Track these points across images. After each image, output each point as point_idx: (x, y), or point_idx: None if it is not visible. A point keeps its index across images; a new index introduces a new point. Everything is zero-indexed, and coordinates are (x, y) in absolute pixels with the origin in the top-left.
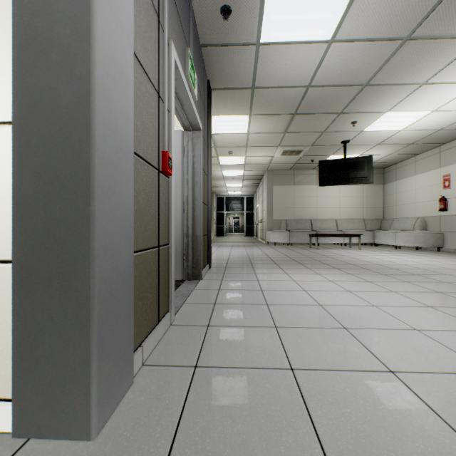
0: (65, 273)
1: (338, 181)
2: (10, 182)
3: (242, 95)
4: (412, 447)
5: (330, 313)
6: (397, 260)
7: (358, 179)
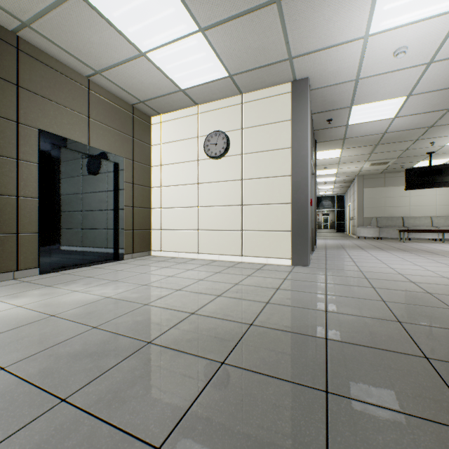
0: (302, 233)
1: (424, 185)
2: (289, 215)
3: (336, 142)
4: (382, 272)
5: (381, 261)
6: None
7: (444, 183)
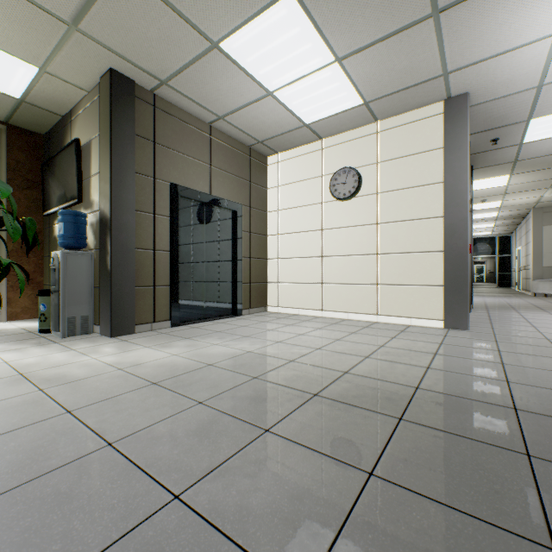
0: (459, 289)
1: None
2: (440, 266)
3: (503, 166)
4: None
5: None
6: None
7: None
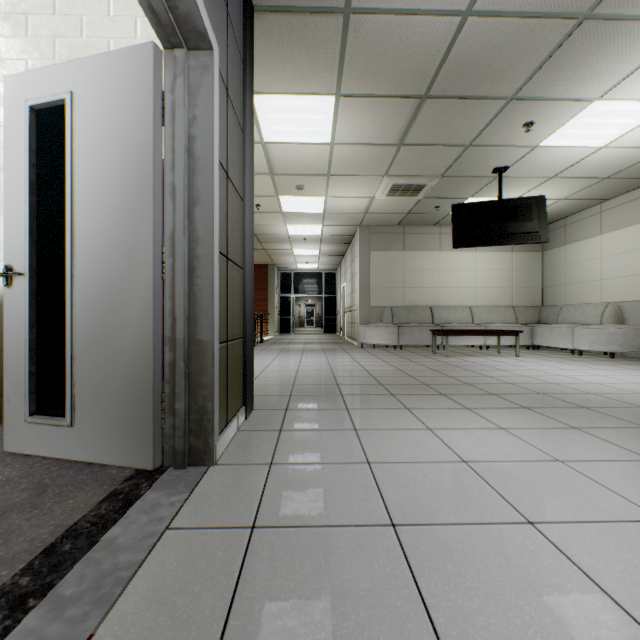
0: None
1: (487, 239)
2: None
3: (323, 33)
4: None
5: None
6: (612, 381)
7: (521, 236)
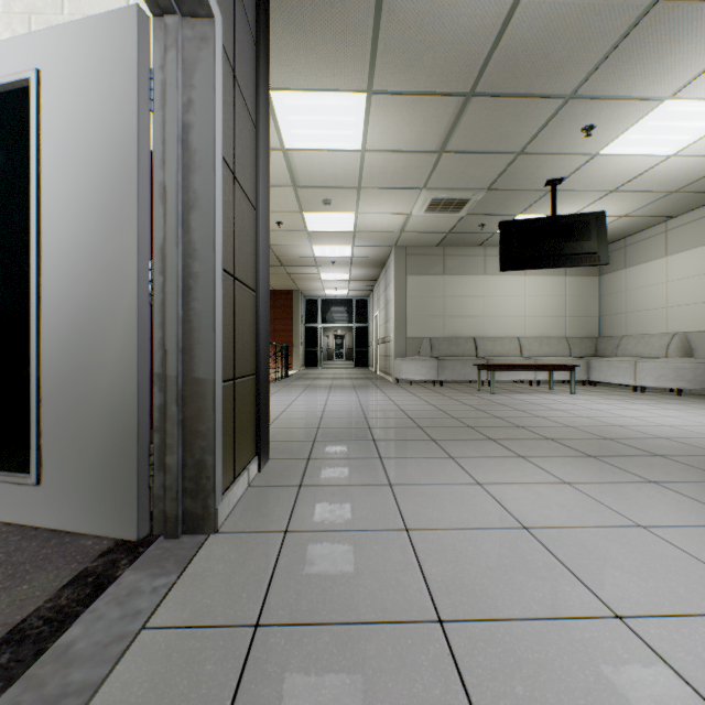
0: None
1: (539, 260)
2: None
3: (352, 15)
4: None
5: None
6: (685, 423)
7: (577, 258)
